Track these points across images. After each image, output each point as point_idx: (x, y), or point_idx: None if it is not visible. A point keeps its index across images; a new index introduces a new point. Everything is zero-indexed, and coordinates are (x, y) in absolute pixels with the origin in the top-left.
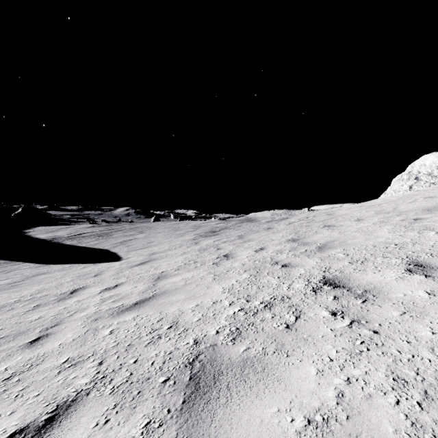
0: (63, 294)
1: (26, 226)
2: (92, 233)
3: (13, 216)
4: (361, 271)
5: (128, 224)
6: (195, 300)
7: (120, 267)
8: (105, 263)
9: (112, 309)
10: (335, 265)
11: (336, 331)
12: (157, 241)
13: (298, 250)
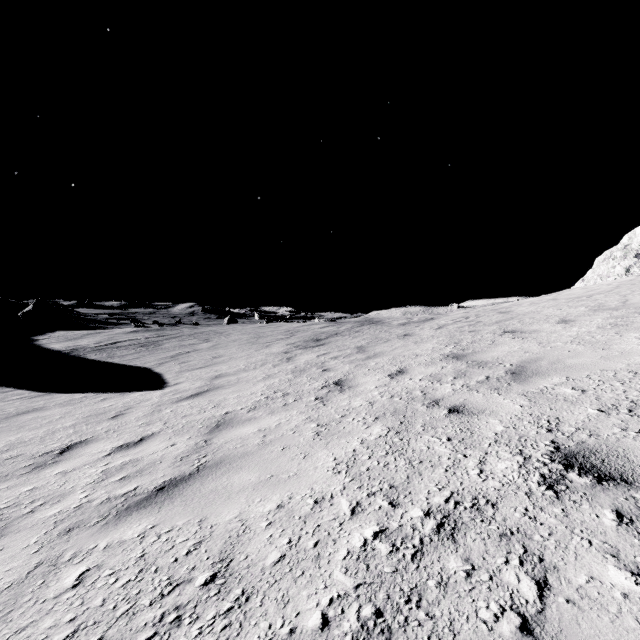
0: (47, 455)
1: (38, 331)
2: (133, 342)
3: (20, 316)
4: None
5: (188, 327)
6: (277, 491)
7: (160, 402)
8: (138, 392)
9: (111, 502)
10: (567, 416)
11: None
12: (227, 354)
13: (471, 377)
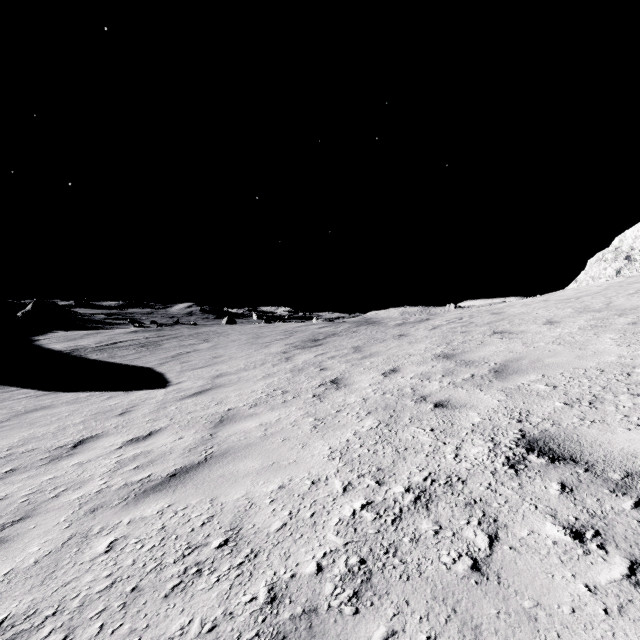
0: (61, 448)
1: (37, 331)
2: (133, 342)
3: (19, 316)
4: (596, 423)
5: (188, 327)
6: (278, 475)
7: (164, 400)
8: (142, 390)
9: (129, 487)
10: (537, 408)
11: (603, 595)
12: (227, 354)
13: (457, 375)
